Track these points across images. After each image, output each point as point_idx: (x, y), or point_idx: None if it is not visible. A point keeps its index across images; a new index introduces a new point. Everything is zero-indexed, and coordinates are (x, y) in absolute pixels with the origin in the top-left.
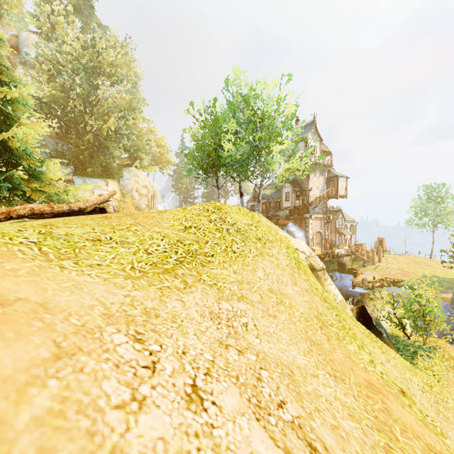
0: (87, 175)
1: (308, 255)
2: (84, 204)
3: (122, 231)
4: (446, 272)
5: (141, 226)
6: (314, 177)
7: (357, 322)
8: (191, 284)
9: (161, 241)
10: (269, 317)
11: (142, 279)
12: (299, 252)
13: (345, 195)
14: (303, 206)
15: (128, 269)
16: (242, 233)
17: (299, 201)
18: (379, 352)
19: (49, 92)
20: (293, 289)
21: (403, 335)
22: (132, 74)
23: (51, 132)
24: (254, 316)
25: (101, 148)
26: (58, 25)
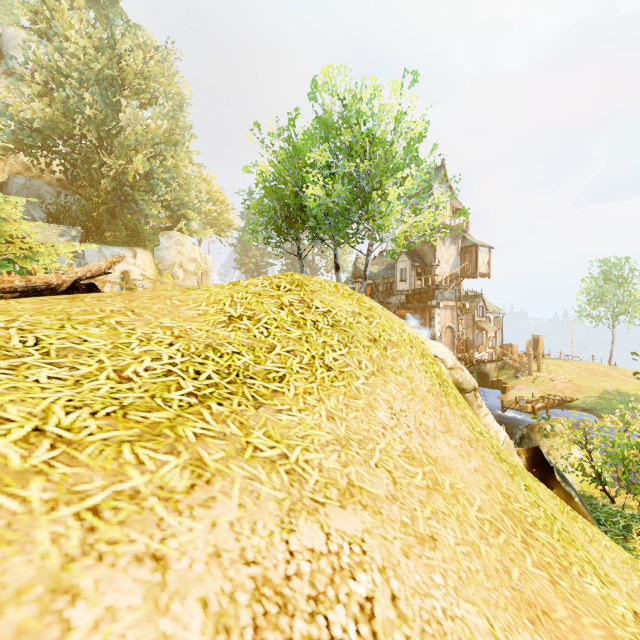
0: (105, 242)
1: (451, 367)
2: (58, 277)
3: (83, 325)
4: (637, 386)
5: (134, 315)
6: (443, 247)
7: (539, 483)
8: (215, 470)
9: (167, 347)
10: (422, 546)
11: (44, 475)
12: (439, 362)
13: (487, 273)
14: (426, 288)
15: (11, 442)
16: (344, 328)
17: (420, 282)
18: (586, 541)
19: (42, 113)
20: (448, 442)
21: (600, 494)
22: (172, 91)
23: (52, 178)
24: (385, 554)
25: (125, 202)
26: (57, 12)
